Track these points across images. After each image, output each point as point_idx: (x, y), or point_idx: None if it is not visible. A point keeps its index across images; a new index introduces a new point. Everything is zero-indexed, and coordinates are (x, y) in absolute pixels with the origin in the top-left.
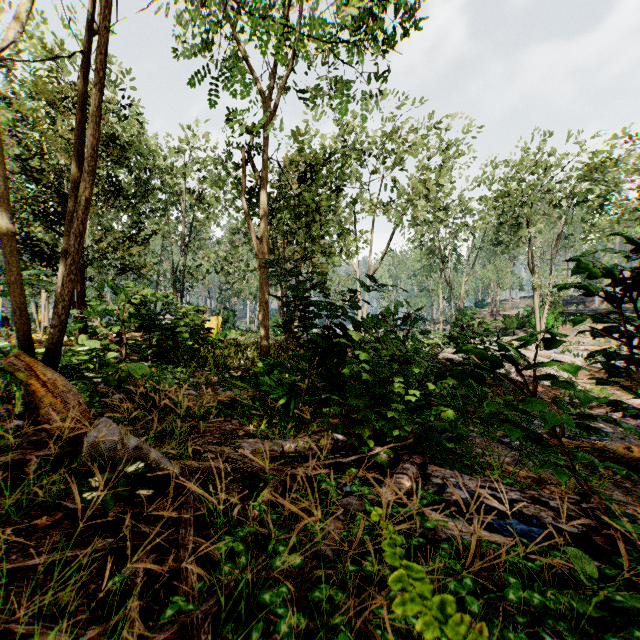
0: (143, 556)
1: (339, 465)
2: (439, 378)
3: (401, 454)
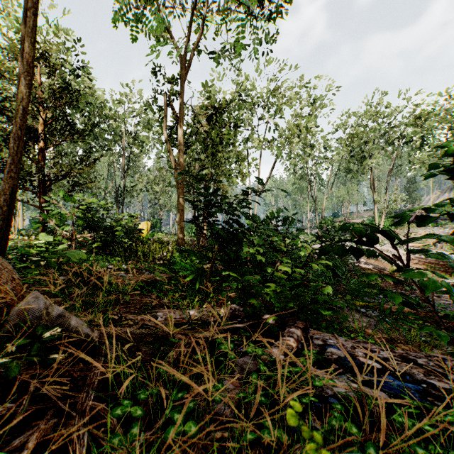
0: (42, 422)
1: (236, 330)
2: (323, 253)
3: (286, 320)
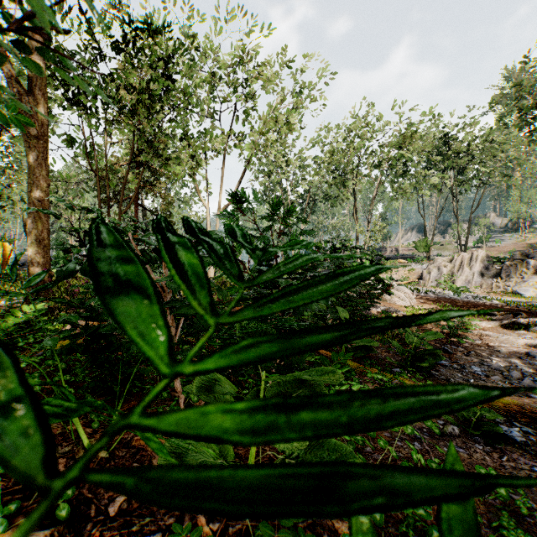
0: None
1: None
2: None
3: None
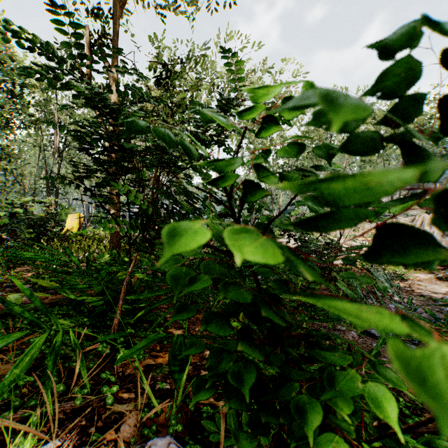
0: None
1: None
2: None
3: None
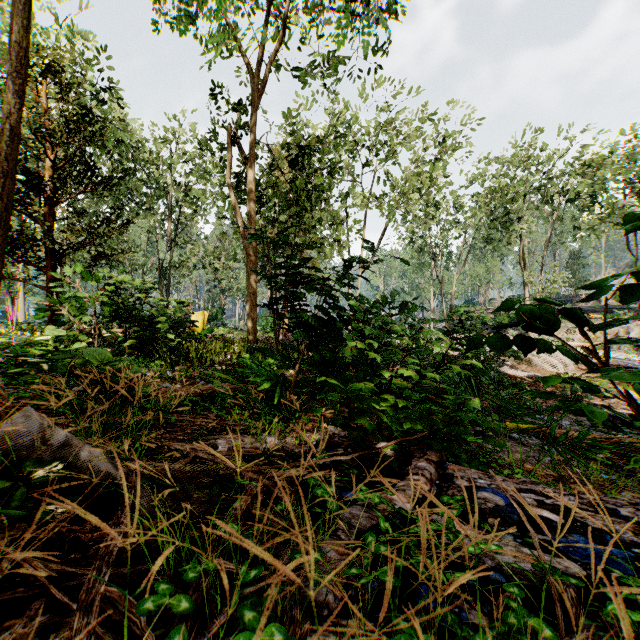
0: (20, 621)
1: (336, 465)
2: (473, 346)
3: (412, 450)
